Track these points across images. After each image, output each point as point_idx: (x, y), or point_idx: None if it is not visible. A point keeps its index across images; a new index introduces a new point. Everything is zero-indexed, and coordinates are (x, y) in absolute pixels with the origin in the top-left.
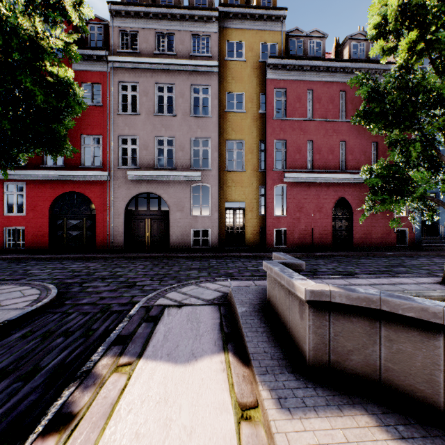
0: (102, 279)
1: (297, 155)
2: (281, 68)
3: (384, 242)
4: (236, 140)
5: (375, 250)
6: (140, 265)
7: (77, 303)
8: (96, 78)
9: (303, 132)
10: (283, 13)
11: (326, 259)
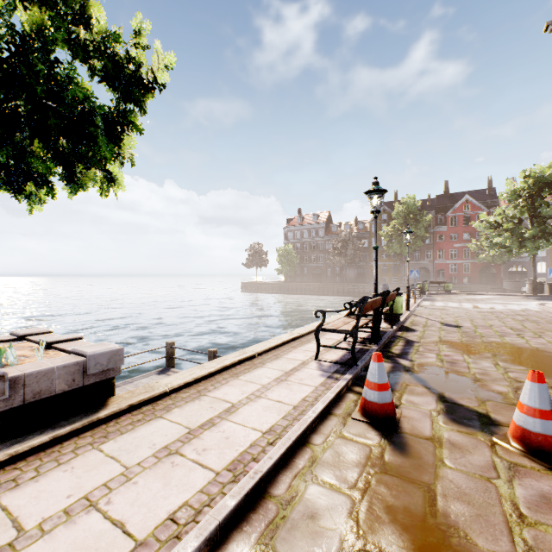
0: None
1: None
2: None
3: None
4: None
5: None
6: None
7: None
8: None
9: None
10: None
11: None
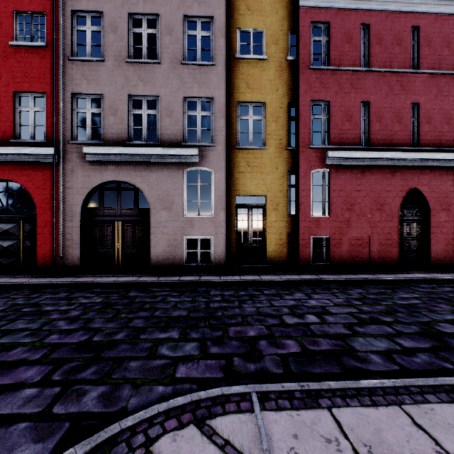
0: None
1: (345, 124)
2: None
3: None
4: (252, 103)
5: None
6: (75, 309)
7: None
8: (38, 5)
9: (355, 89)
10: None
11: (411, 291)
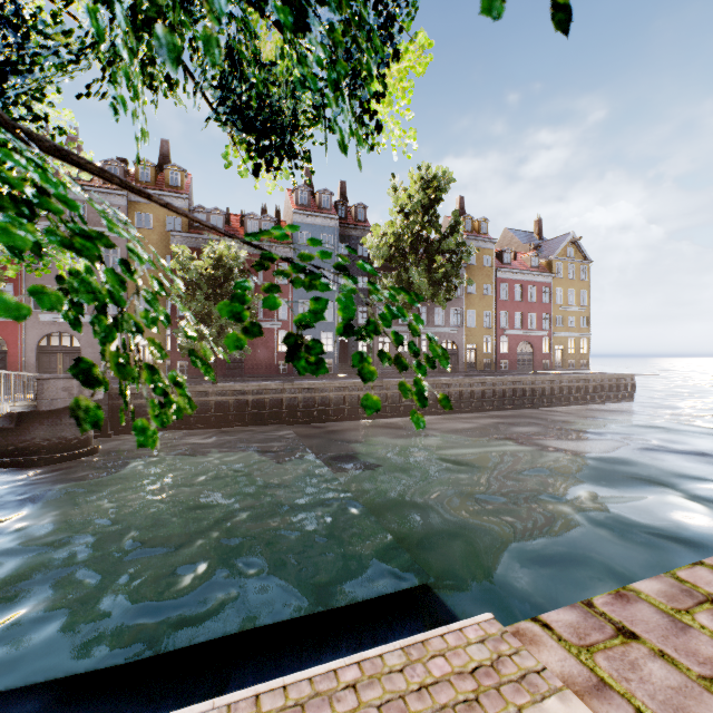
0: (18, 389)
1: None
2: (183, 238)
3: (269, 371)
4: None
5: (261, 377)
6: None
7: (6, 393)
8: None
9: None
10: (185, 196)
11: (201, 381)
